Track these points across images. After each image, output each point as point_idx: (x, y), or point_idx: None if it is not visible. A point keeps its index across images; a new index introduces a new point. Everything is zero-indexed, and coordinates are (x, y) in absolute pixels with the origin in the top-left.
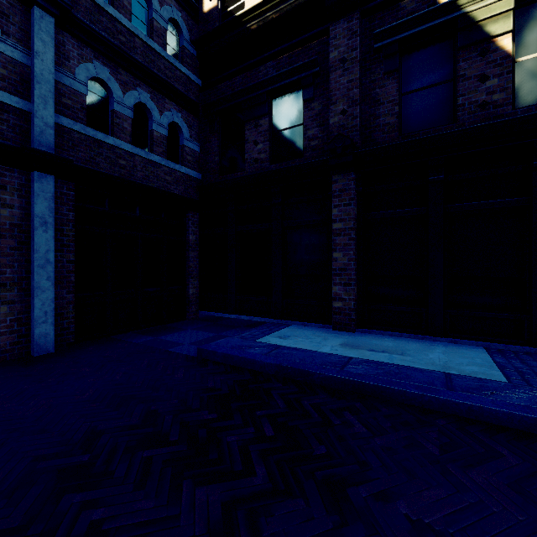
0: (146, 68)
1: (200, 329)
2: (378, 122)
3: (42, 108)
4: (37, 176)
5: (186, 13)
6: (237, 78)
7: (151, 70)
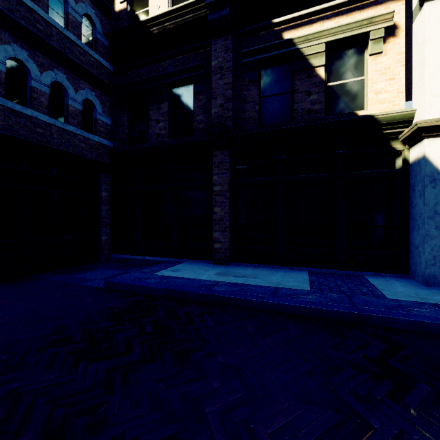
0: (62, 53)
1: (110, 268)
2: (245, 115)
3: None
4: None
5: (99, 10)
6: (143, 68)
7: (67, 56)
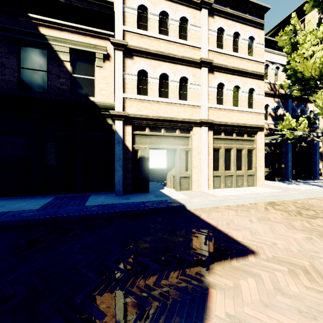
0: None
1: None
2: (5, 77)
3: None
4: None
5: None
6: None
7: None
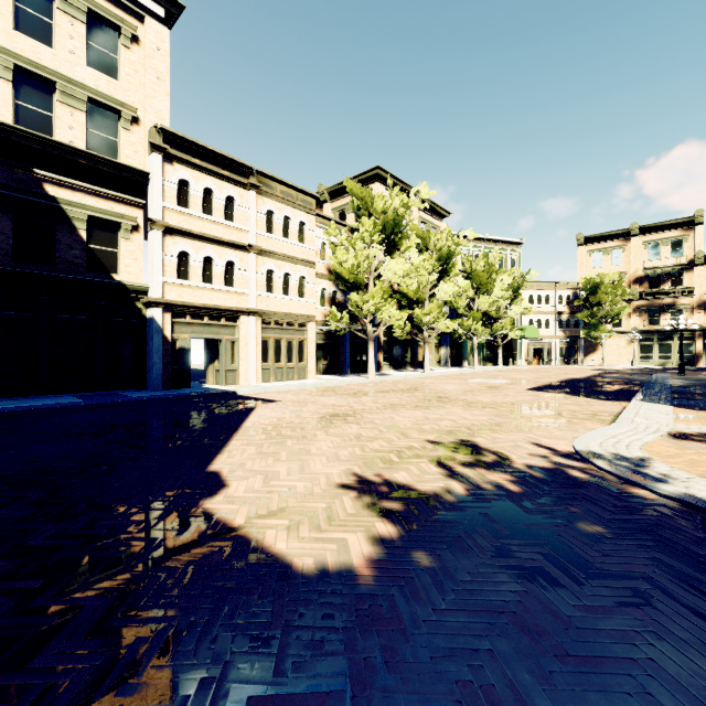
0: None
1: None
2: None
3: None
4: None
5: None
6: None
7: None
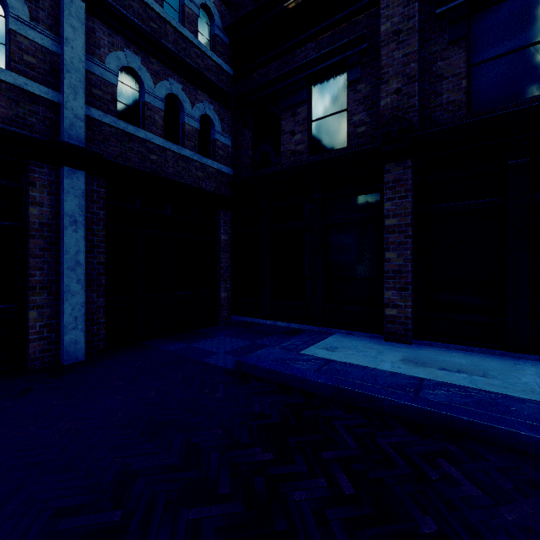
0: (178, 56)
1: (233, 335)
2: (441, 100)
3: (72, 99)
4: (67, 172)
5: None
6: (271, 65)
7: (183, 59)
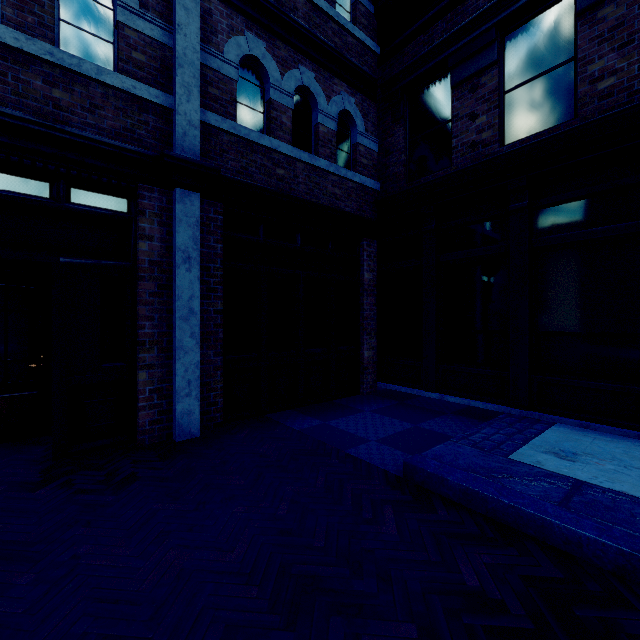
0: (310, 34)
1: (383, 412)
2: None
3: (185, 101)
4: (179, 195)
5: None
6: (437, 25)
7: (316, 36)
